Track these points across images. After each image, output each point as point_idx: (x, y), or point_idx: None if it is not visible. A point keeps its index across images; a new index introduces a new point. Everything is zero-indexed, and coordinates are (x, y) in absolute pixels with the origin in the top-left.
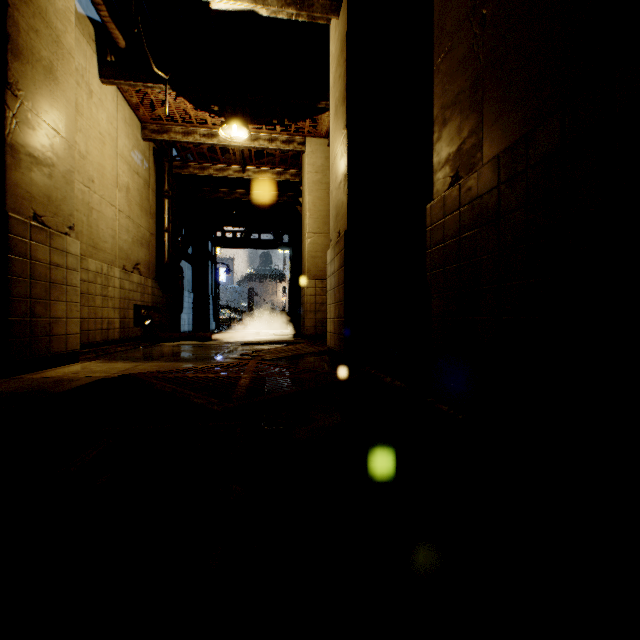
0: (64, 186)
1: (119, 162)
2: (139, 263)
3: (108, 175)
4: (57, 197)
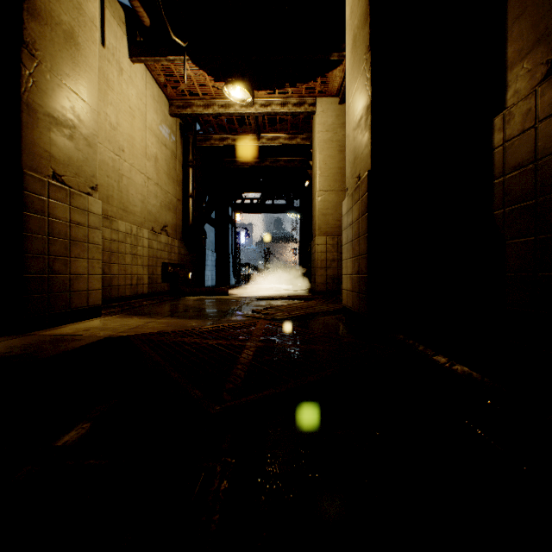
0: (86, 148)
1: (148, 134)
2: (166, 225)
3: (137, 146)
4: (78, 158)
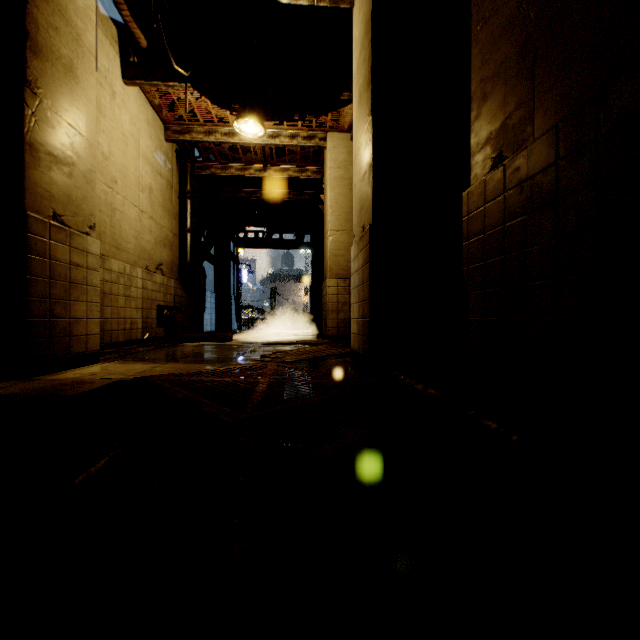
0: (84, 185)
1: (142, 163)
2: (162, 263)
3: (131, 176)
4: (77, 196)
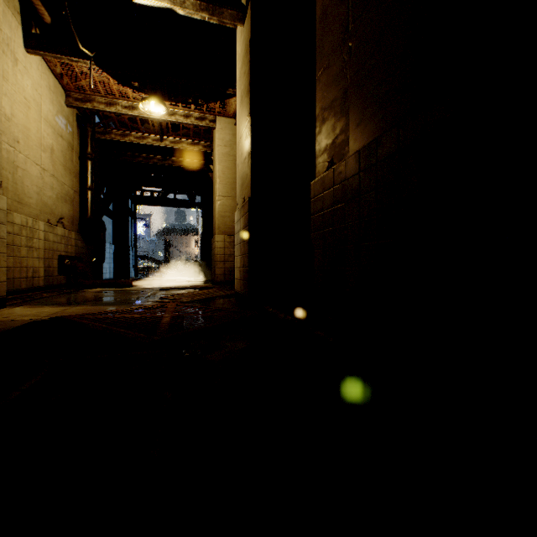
0: None
1: (44, 125)
2: (63, 217)
3: (33, 137)
4: None
